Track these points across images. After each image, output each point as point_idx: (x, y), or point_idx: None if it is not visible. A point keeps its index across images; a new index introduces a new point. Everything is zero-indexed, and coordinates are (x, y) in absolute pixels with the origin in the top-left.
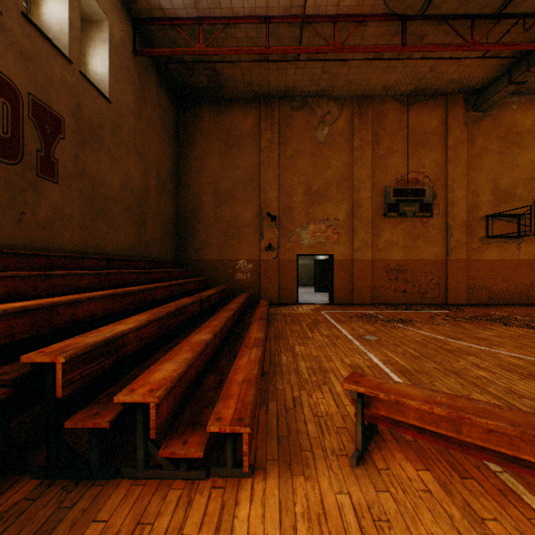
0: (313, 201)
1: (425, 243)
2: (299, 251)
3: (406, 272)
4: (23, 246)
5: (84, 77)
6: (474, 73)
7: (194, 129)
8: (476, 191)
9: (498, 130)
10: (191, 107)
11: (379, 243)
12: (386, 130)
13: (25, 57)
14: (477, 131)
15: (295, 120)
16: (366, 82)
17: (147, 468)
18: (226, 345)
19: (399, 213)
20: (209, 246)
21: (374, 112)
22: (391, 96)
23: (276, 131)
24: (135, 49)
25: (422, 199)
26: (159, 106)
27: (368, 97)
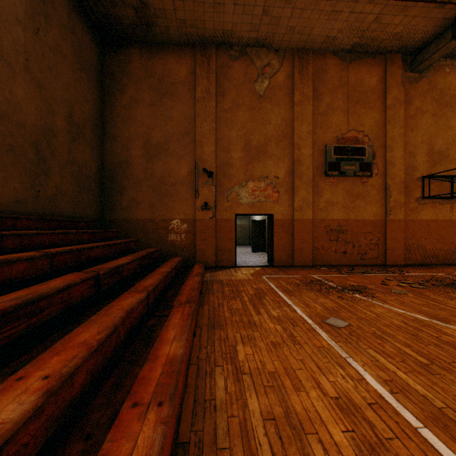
0: (253, 158)
1: (364, 203)
2: (238, 210)
3: (346, 232)
4: None
5: None
6: (417, 27)
7: (121, 74)
8: (412, 152)
9: (433, 92)
10: (117, 49)
11: (320, 203)
12: (327, 86)
13: None
14: (414, 92)
15: (233, 71)
16: (309, 30)
17: None
18: (114, 371)
19: (340, 172)
20: (138, 204)
21: (315, 67)
22: (332, 51)
23: (213, 81)
24: None
25: (362, 158)
26: (72, 35)
27: (309, 50)
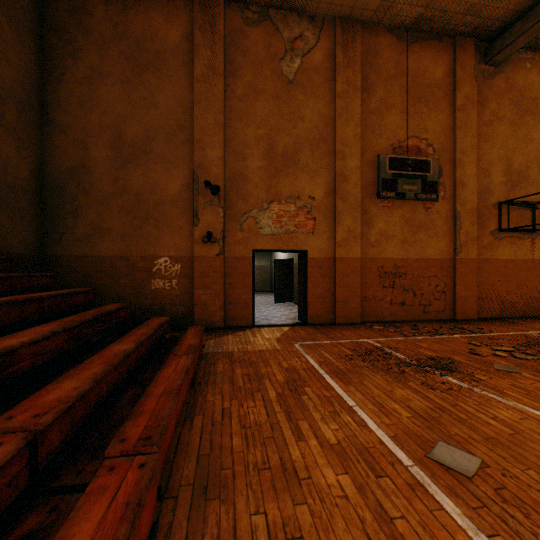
0: (278, 169)
1: (428, 237)
2: (257, 244)
3: (405, 276)
4: None
5: None
6: None
7: (75, 30)
8: (487, 170)
9: (511, 93)
10: None
11: (371, 235)
12: (380, 74)
13: None
14: (489, 91)
15: (250, 41)
16: None
17: None
18: None
19: (398, 193)
20: (104, 233)
21: (364, 46)
22: (386, 26)
23: (220, 52)
24: None
25: (426, 175)
26: None
27: (356, 21)
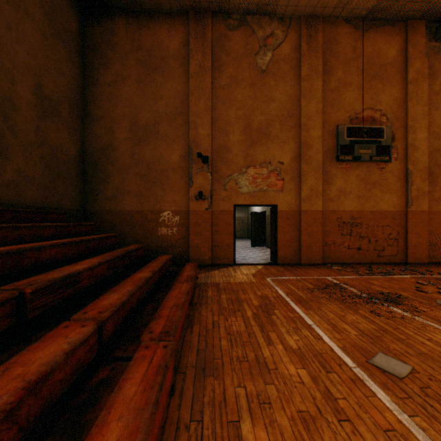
0: (254, 141)
1: (382, 192)
2: (237, 200)
3: (361, 225)
4: None
5: None
6: None
7: (105, 47)
8: (437, 133)
9: None
10: (101, 19)
11: (331, 192)
12: (338, 59)
13: None
14: (439, 64)
15: (232, 42)
16: None
17: None
18: None
19: (354, 156)
20: (125, 193)
21: (325, 37)
22: (344, 19)
23: (208, 53)
24: None
25: (380, 140)
26: None
27: (318, 17)
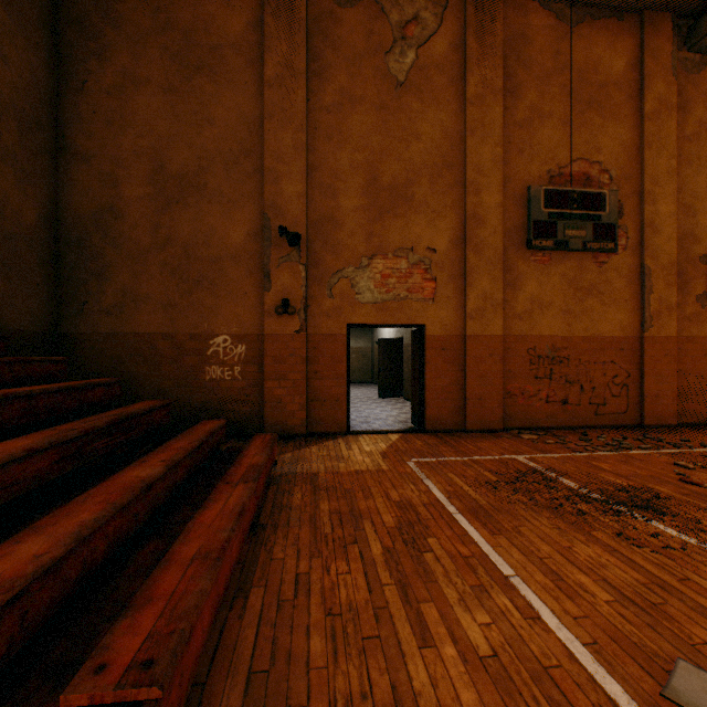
0: (383, 209)
1: (602, 304)
2: (353, 316)
3: (568, 362)
4: None
5: None
6: None
7: (101, 21)
8: (691, 206)
9: None
10: None
11: (517, 303)
12: (530, 70)
13: None
14: (694, 90)
15: (343, 27)
16: None
17: None
18: None
19: (557, 241)
20: (140, 301)
21: (508, 29)
22: (540, 0)
23: (300, 45)
24: None
25: (599, 214)
26: None
27: None
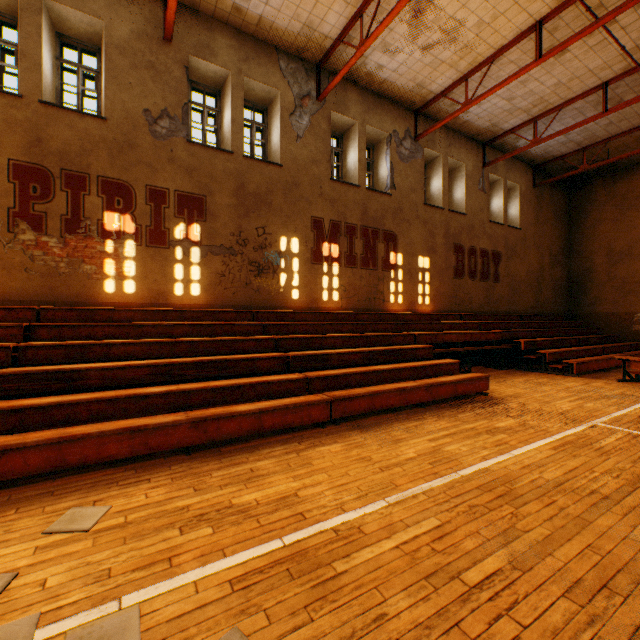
0: None
1: None
2: None
3: None
4: (489, 311)
5: (508, 227)
6: None
7: (584, 204)
8: None
9: None
10: (581, 186)
11: None
12: None
13: (489, 237)
14: None
15: None
16: None
17: (544, 371)
18: None
19: None
20: (600, 301)
21: None
22: None
23: None
24: (533, 185)
25: None
26: (550, 205)
27: None
